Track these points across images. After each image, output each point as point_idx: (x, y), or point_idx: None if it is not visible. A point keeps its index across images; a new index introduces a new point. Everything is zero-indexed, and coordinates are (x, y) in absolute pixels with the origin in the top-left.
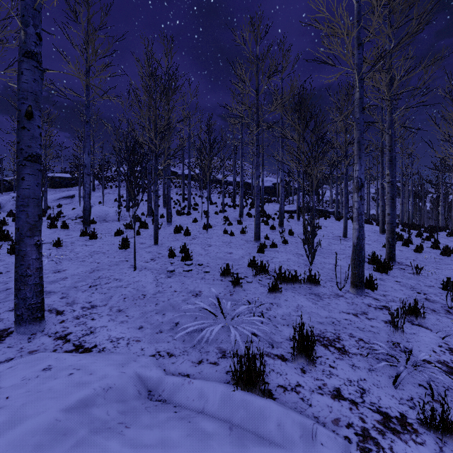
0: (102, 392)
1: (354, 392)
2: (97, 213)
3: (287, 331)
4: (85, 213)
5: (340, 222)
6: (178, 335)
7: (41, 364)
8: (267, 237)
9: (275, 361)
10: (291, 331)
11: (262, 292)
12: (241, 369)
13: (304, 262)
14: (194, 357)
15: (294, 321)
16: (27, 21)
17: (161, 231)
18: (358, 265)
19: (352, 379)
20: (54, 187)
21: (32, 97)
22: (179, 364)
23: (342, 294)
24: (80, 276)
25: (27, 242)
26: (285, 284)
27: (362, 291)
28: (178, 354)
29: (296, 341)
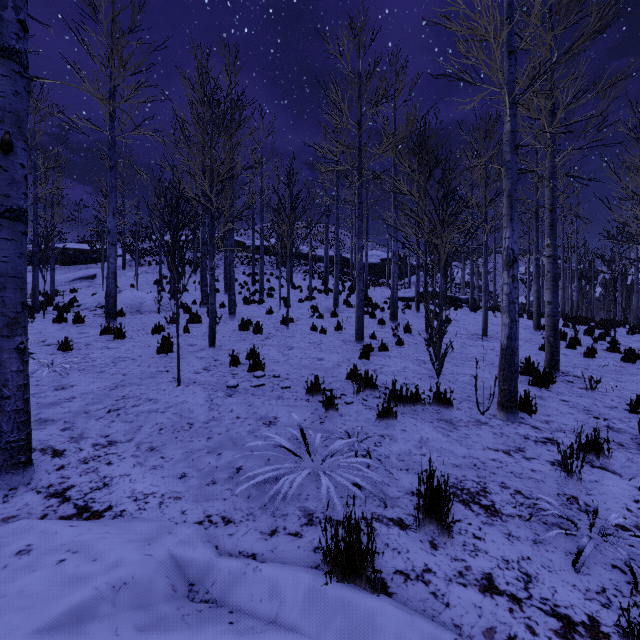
0: (111, 593)
1: (514, 580)
2: (127, 301)
3: (406, 480)
4: (109, 301)
5: (476, 314)
6: (240, 489)
7: (16, 542)
8: (374, 336)
9: (390, 529)
10: (412, 479)
11: (367, 418)
12: (337, 549)
13: (428, 372)
14: (264, 523)
15: (417, 464)
16: (3, 0)
17: (219, 327)
18: (509, 378)
19: (509, 557)
20: (66, 263)
21: (12, 119)
22: (240, 537)
23: (485, 420)
24: (95, 395)
25: (3, 345)
26: (401, 405)
27: (515, 416)
28: (238, 520)
29: (423, 498)
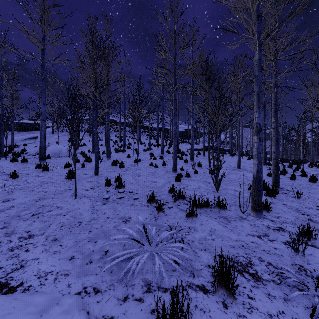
0: None
1: None
2: (52, 150)
3: (204, 256)
4: (41, 150)
5: (233, 157)
6: (106, 268)
7: None
8: (183, 169)
9: (198, 293)
10: (208, 256)
11: (181, 217)
12: None
13: (212, 188)
14: (119, 292)
15: (210, 245)
16: None
17: (101, 164)
18: (257, 194)
19: (271, 312)
20: (22, 130)
21: None
22: (104, 303)
23: (245, 216)
24: (26, 205)
25: None
26: (199, 208)
27: (261, 215)
28: (104, 290)
29: (217, 274)
